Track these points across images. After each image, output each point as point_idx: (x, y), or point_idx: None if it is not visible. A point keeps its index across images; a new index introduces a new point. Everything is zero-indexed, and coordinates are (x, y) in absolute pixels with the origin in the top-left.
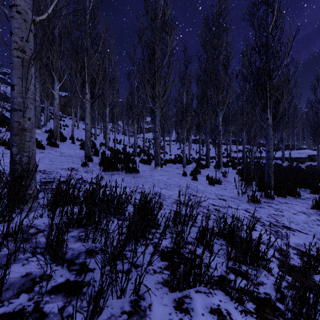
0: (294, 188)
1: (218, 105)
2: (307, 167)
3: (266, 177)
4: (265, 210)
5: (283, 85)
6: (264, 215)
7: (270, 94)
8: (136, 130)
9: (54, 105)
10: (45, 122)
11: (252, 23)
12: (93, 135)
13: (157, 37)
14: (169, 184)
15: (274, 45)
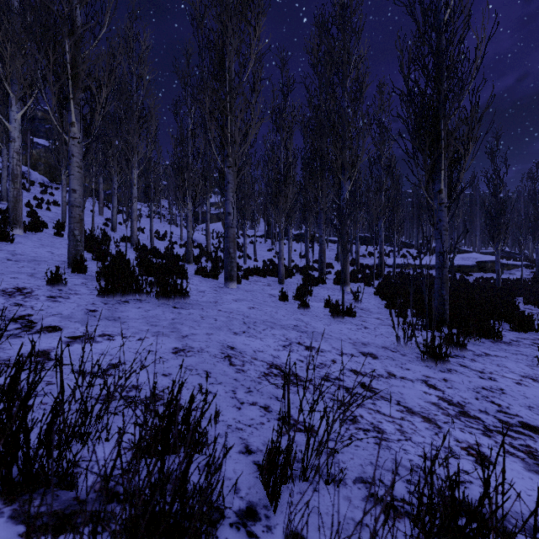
0: (490, 323)
1: (343, 170)
2: (478, 281)
3: (436, 301)
4: (462, 379)
5: (470, 128)
6: (467, 392)
7: (445, 143)
8: (190, 212)
9: (10, 153)
10: (3, 193)
11: (411, 10)
12: (110, 222)
13: (229, 23)
14: (253, 322)
15: (452, 52)
